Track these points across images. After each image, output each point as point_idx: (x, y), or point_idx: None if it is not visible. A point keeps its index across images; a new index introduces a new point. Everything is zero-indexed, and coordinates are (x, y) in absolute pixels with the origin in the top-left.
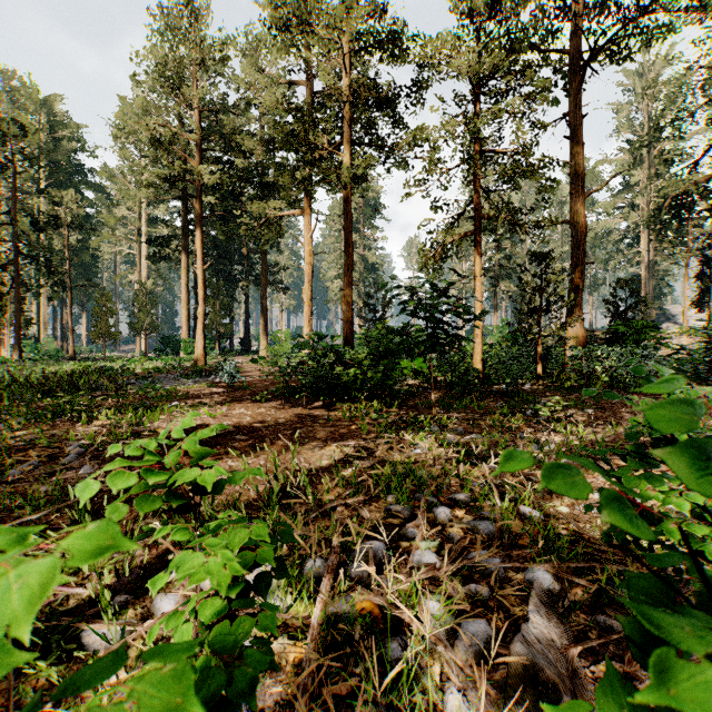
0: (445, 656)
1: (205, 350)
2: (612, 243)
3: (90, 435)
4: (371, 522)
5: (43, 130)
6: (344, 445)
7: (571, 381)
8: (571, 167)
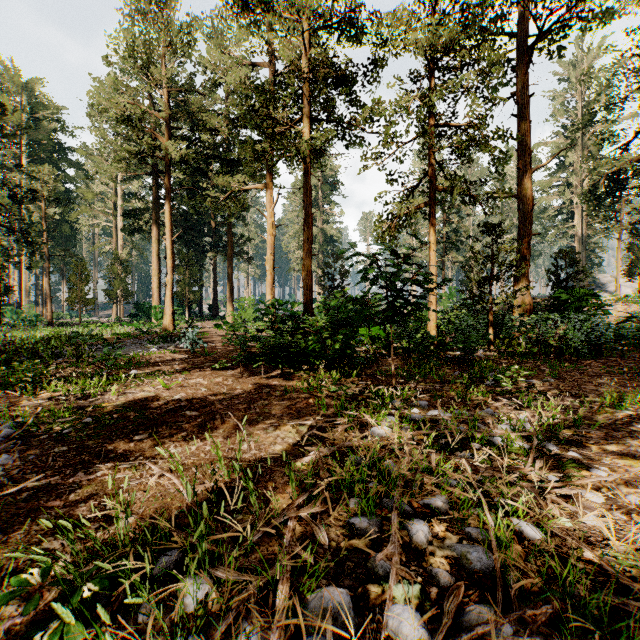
0: None
1: (173, 316)
2: (548, 218)
3: (26, 413)
4: (329, 545)
5: (25, 111)
6: (300, 423)
7: (521, 346)
8: (518, 144)
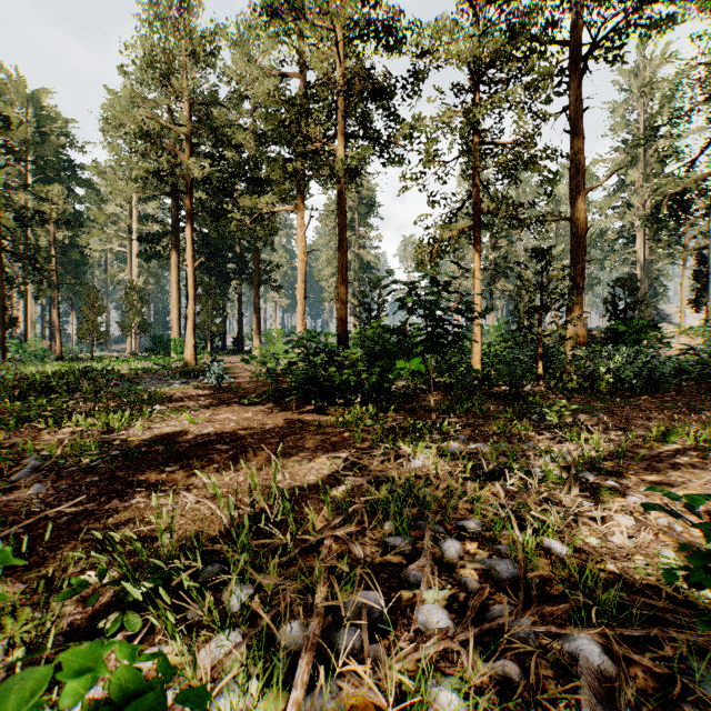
0: None
1: (195, 350)
2: (607, 242)
3: (51, 446)
4: (364, 560)
5: (31, 125)
6: (335, 456)
7: (573, 382)
8: (571, 162)
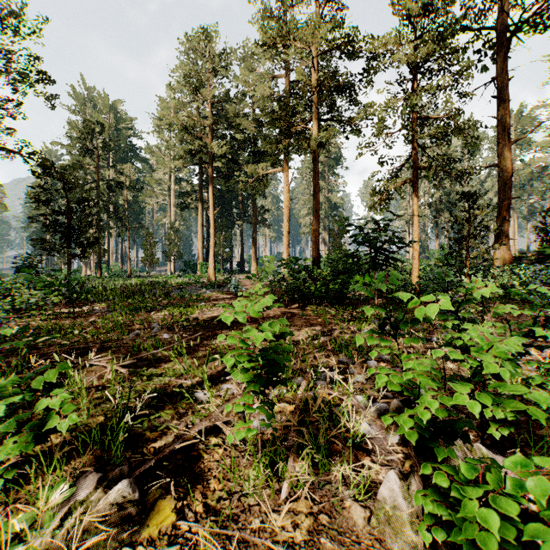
0: (362, 412)
1: (215, 270)
2: (548, 176)
3: (162, 319)
4: (328, 366)
5: (111, 124)
6: (313, 329)
7: (495, 293)
8: (498, 121)
